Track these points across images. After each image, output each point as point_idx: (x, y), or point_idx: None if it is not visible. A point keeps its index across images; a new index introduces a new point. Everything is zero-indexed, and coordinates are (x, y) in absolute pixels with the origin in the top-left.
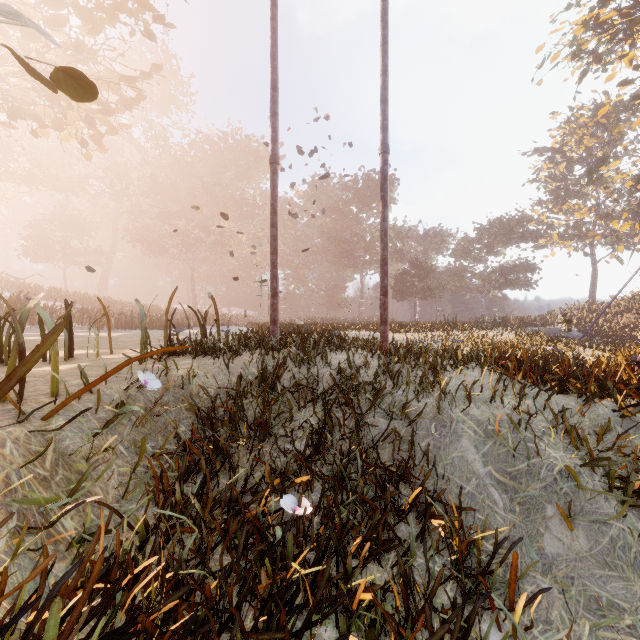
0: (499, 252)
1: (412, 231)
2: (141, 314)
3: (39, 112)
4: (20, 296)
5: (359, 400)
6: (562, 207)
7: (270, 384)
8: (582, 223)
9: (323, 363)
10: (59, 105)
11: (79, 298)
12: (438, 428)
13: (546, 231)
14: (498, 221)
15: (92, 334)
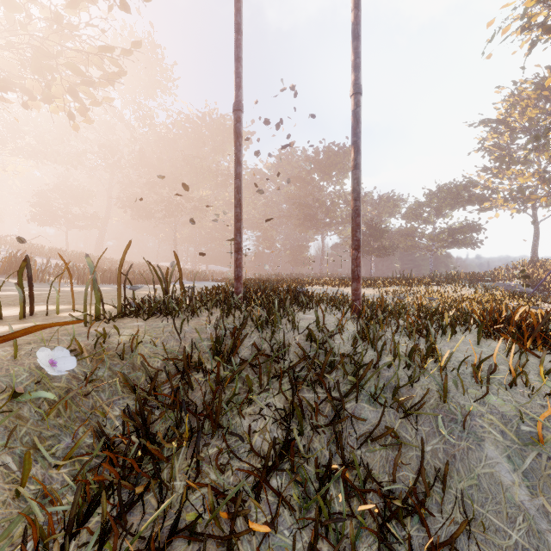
0: (447, 214)
1: (368, 196)
2: (92, 270)
3: (28, 85)
4: (15, 254)
5: (339, 383)
6: (506, 173)
7: (227, 354)
8: (525, 187)
9: (290, 325)
10: (43, 76)
11: (76, 256)
12: (446, 423)
13: (491, 195)
14: (446, 187)
15: (76, 289)
